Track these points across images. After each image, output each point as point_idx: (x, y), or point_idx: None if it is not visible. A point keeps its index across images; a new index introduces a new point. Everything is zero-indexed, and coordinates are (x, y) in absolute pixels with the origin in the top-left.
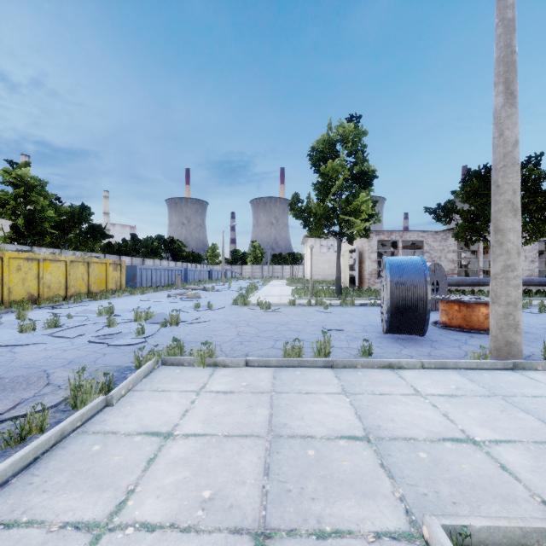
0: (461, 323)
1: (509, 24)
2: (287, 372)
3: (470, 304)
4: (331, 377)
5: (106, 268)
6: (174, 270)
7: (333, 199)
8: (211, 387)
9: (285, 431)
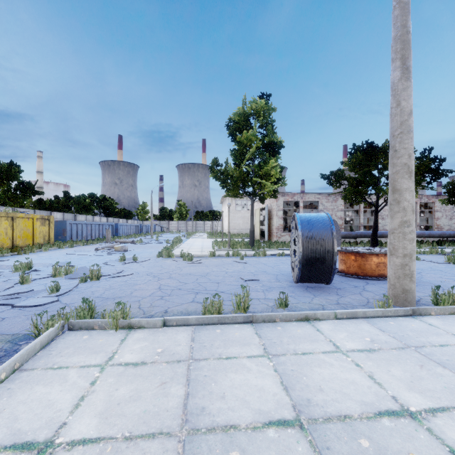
0: (357, 271)
1: (405, 6)
2: (206, 331)
3: (364, 254)
4: (252, 335)
5: (32, 223)
6: (105, 224)
7: (247, 164)
8: (120, 358)
9: (203, 420)
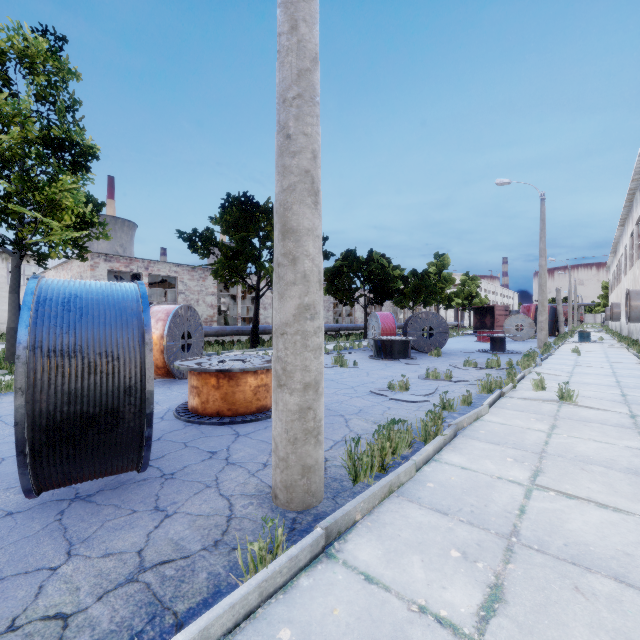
0: (220, 408)
1: None
2: None
3: (234, 373)
4: None
5: None
6: None
7: None
8: None
9: None
